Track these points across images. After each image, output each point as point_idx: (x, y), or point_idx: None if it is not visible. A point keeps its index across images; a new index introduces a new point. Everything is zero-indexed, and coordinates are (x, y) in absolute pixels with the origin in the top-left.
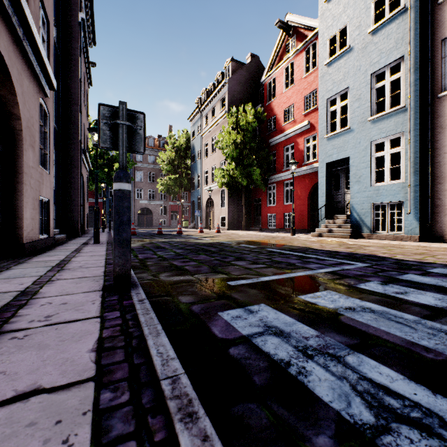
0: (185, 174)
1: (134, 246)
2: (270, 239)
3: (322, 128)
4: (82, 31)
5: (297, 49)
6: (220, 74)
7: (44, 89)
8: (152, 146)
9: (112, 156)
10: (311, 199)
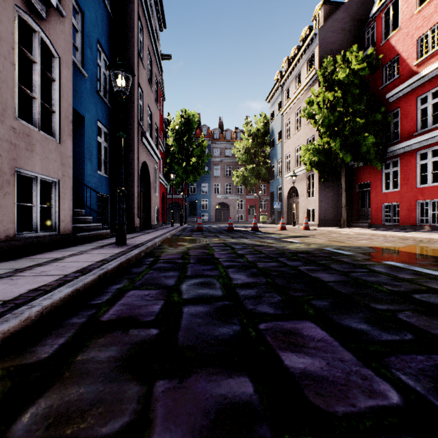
0: (262, 162)
1: (171, 252)
2: (428, 247)
3: None
4: None
5: None
6: (306, 30)
7: None
8: (229, 139)
9: (188, 151)
10: None
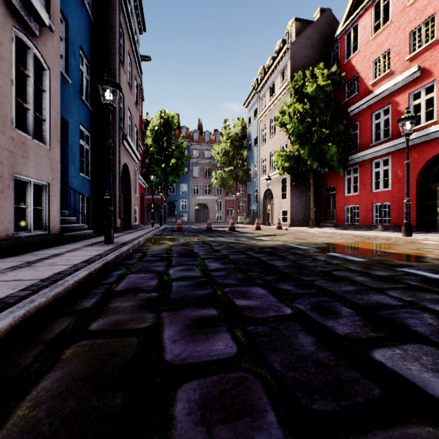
0: (240, 165)
1: (156, 249)
2: (370, 242)
3: None
4: None
5: None
6: (280, 43)
7: (22, 15)
8: (208, 141)
9: (168, 152)
10: (421, 181)
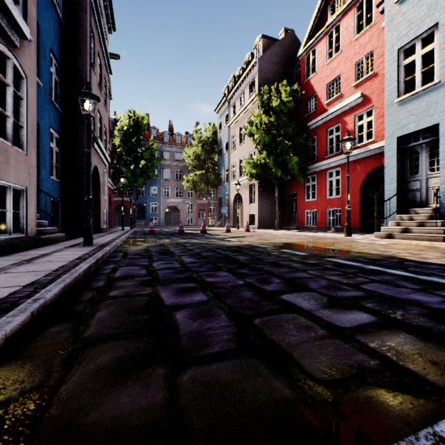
0: (212, 169)
1: (135, 249)
2: (318, 241)
3: (390, 91)
4: (91, 2)
5: (345, 6)
6: (249, 55)
7: (5, 30)
8: (179, 143)
9: (137, 153)
10: (364, 190)
